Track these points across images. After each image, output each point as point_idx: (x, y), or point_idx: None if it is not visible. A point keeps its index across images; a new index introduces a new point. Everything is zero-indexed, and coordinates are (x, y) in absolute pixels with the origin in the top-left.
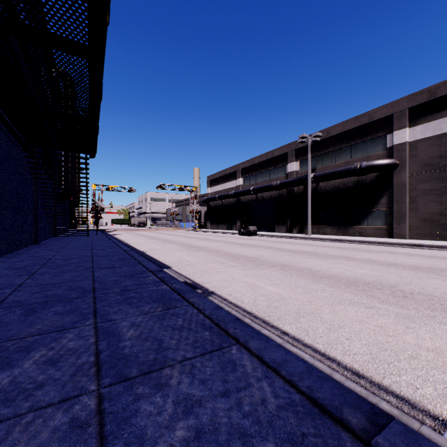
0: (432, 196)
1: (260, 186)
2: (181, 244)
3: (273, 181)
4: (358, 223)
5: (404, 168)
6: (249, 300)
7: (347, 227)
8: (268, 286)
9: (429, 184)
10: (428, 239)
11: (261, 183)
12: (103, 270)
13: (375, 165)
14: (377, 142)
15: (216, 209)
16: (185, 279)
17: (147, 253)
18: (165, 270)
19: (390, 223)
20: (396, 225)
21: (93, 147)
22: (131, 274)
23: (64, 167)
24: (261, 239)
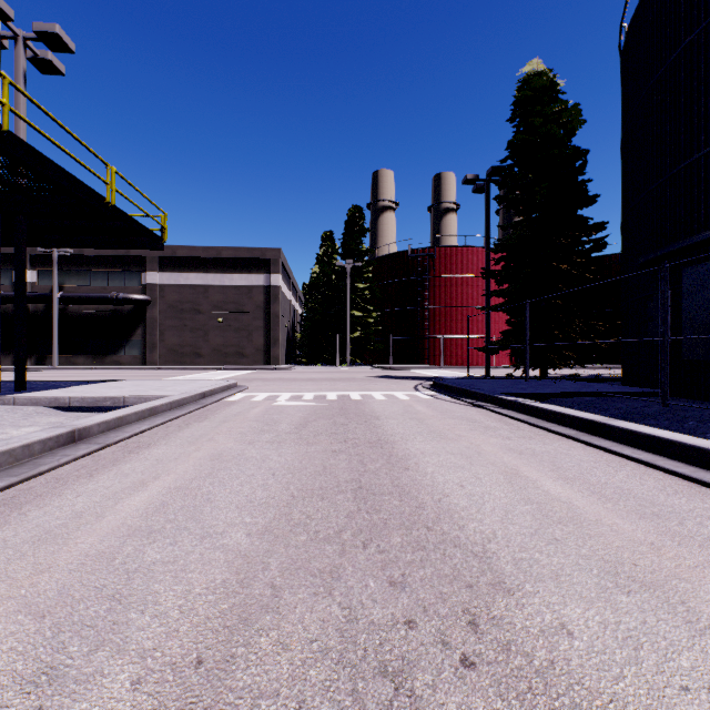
0: (175, 331)
1: None
2: None
3: None
4: (117, 352)
5: (155, 306)
6: None
7: (105, 356)
8: None
9: (173, 322)
10: (172, 365)
11: None
12: None
13: (132, 299)
14: (135, 277)
15: None
16: None
17: None
18: None
19: (146, 352)
20: (150, 354)
21: None
22: None
23: None
24: None
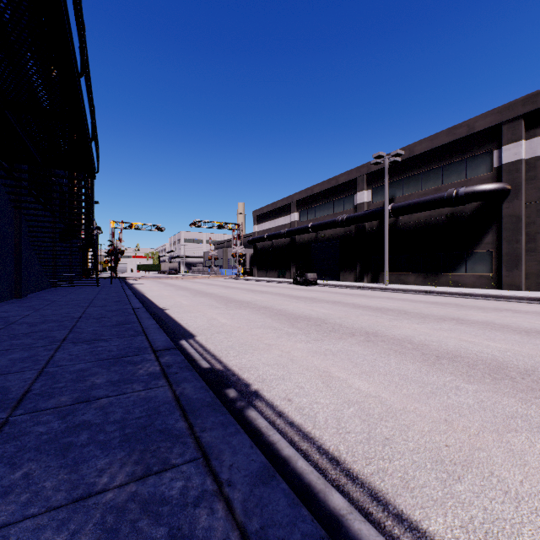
0: None
1: (321, 221)
2: (217, 298)
3: (337, 216)
4: (453, 270)
5: (518, 195)
6: (327, 417)
7: (437, 274)
8: (354, 377)
9: None
10: None
11: (322, 218)
12: (76, 346)
13: (478, 192)
14: (479, 161)
15: (265, 251)
16: (212, 361)
17: (167, 311)
18: (183, 343)
19: (498, 269)
20: (507, 271)
21: (89, 159)
22: (118, 355)
23: (55, 192)
24: (324, 291)
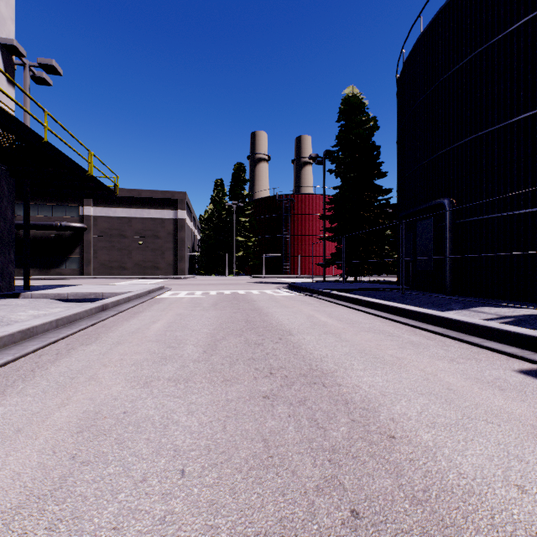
0: (106, 251)
1: None
2: None
3: None
4: (59, 266)
5: (90, 231)
6: None
7: (50, 269)
8: None
9: (104, 244)
10: (104, 276)
11: None
12: None
13: (72, 226)
14: (74, 210)
15: None
16: None
17: None
18: None
19: (82, 266)
20: (86, 267)
21: None
22: None
23: None
24: None
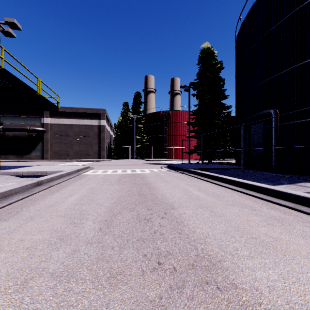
0: (57, 144)
1: None
2: None
3: None
4: (29, 154)
5: (48, 133)
6: None
7: (23, 155)
8: None
9: (56, 140)
10: (56, 159)
11: None
12: None
13: (36, 130)
14: (38, 119)
15: None
16: None
17: None
18: None
19: (43, 153)
20: (45, 154)
21: None
22: None
23: None
24: None
